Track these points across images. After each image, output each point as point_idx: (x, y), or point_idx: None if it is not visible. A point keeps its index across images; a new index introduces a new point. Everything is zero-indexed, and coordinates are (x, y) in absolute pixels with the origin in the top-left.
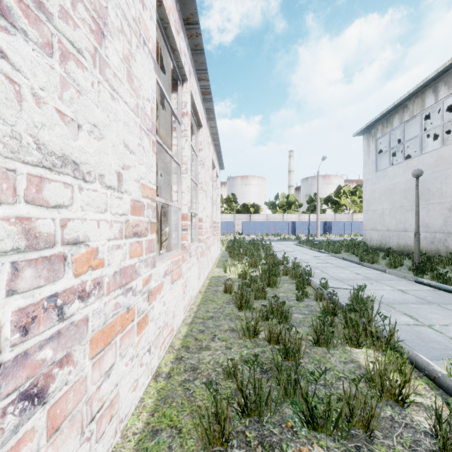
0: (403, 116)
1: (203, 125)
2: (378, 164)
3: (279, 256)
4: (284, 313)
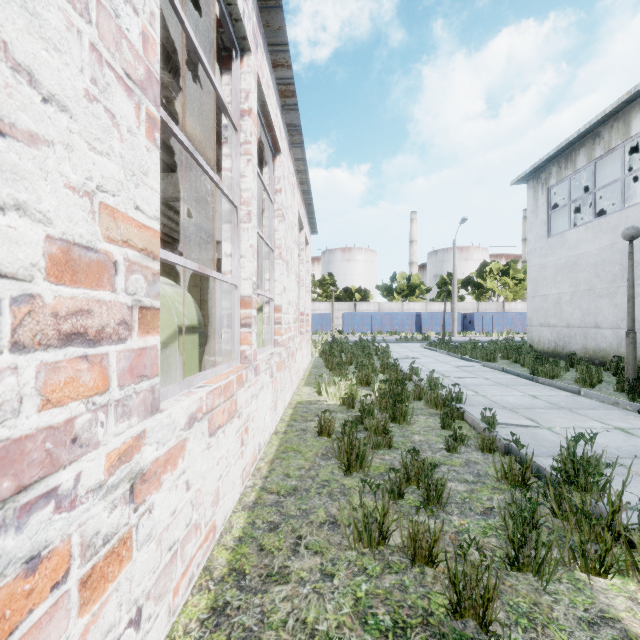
0: (593, 150)
1: (282, 150)
2: (551, 225)
3: (402, 365)
4: (434, 485)
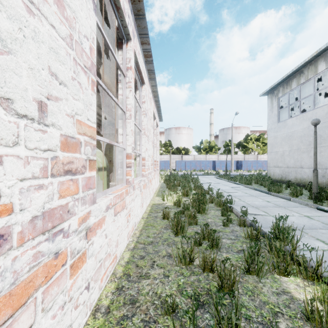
0: (300, 79)
1: (145, 82)
2: (279, 116)
3: (204, 186)
4: (215, 239)
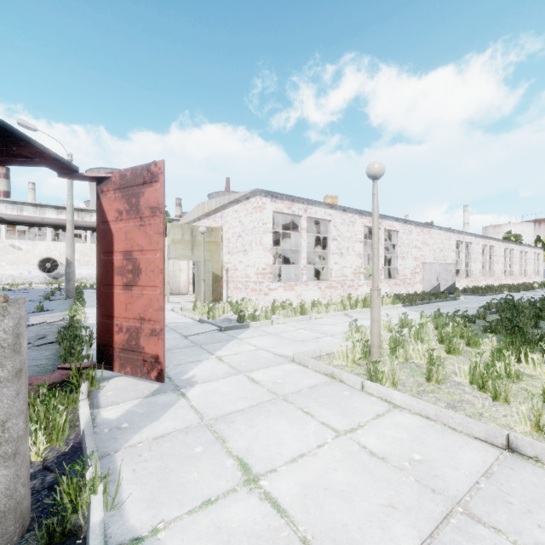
0: None
1: (528, 251)
2: None
3: None
4: None
